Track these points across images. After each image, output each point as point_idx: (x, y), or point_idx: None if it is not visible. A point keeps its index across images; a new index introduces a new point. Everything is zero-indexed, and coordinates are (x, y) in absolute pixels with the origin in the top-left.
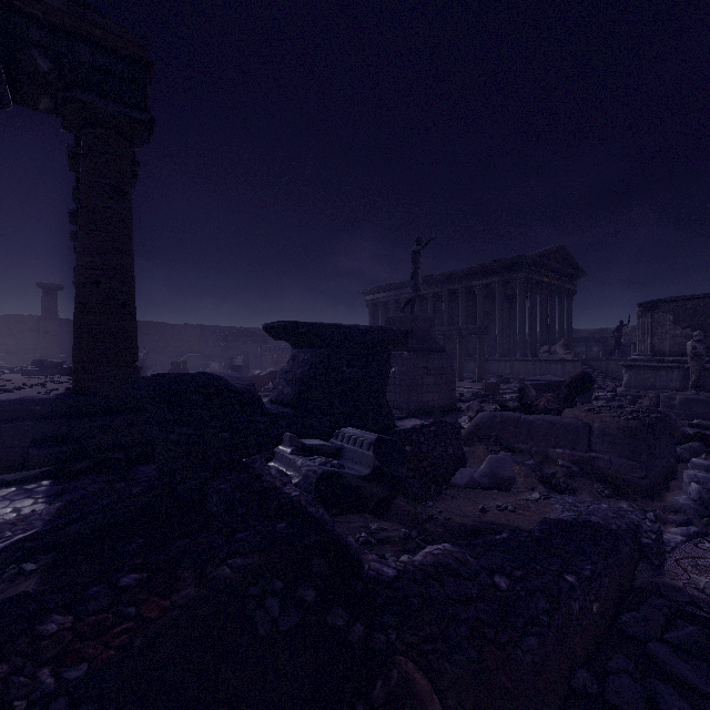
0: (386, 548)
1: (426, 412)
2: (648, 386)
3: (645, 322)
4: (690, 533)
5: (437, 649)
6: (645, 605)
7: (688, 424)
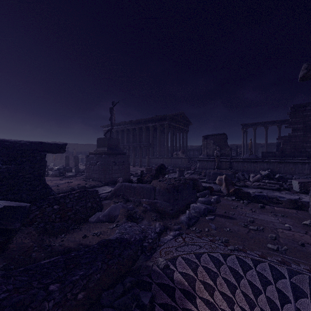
0: None
1: (114, 182)
2: (205, 168)
3: (204, 143)
4: (175, 234)
5: None
6: (119, 283)
7: (213, 182)
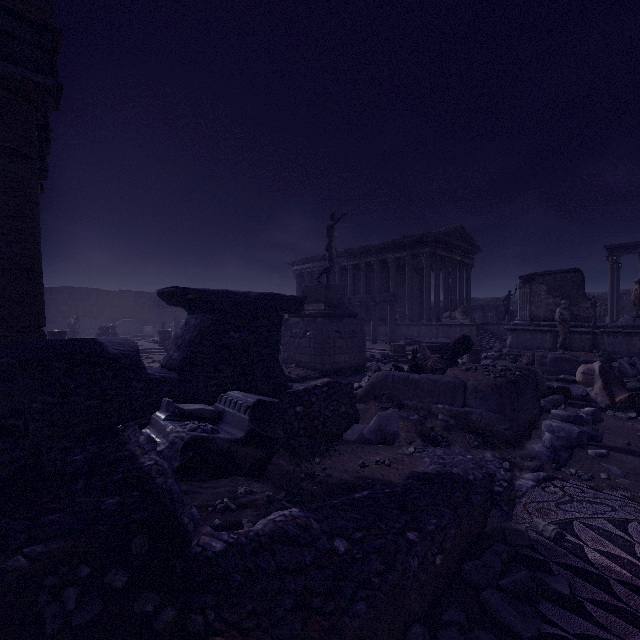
0: (247, 513)
1: (338, 372)
2: (527, 347)
3: (524, 292)
4: (540, 478)
5: (260, 625)
6: (486, 552)
7: (556, 379)
